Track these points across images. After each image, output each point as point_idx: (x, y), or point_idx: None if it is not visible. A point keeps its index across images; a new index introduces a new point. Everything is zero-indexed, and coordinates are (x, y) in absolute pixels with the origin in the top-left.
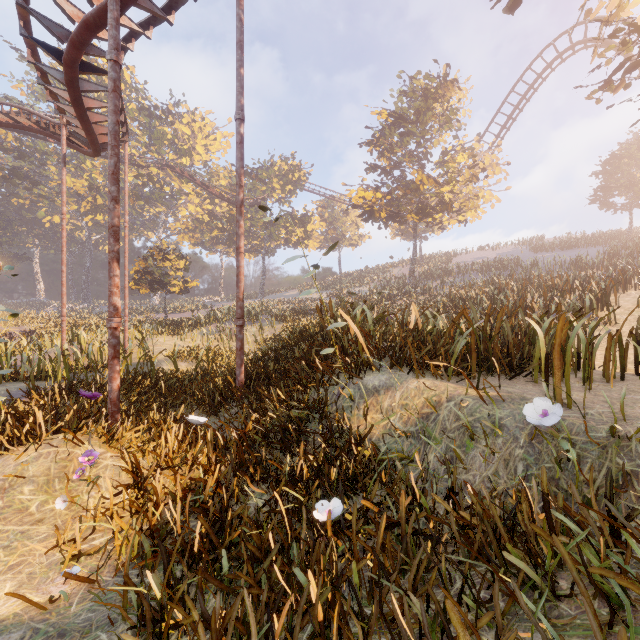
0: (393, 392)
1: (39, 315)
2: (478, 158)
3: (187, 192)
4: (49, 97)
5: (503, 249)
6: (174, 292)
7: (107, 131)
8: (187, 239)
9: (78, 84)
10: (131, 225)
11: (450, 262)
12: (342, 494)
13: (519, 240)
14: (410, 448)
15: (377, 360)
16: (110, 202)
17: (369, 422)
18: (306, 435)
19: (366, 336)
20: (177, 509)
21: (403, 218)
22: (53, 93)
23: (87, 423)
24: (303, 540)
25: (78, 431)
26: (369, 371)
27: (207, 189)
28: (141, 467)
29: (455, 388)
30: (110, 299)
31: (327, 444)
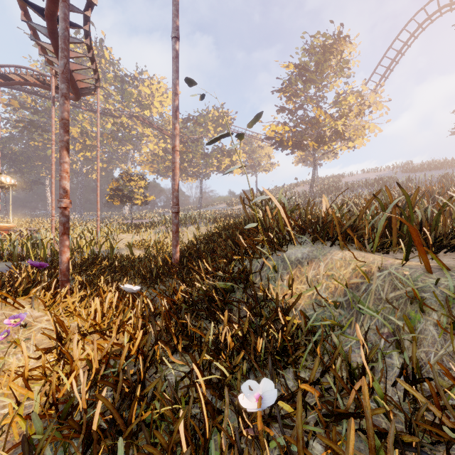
0: (317, 263)
1: (45, 220)
2: (364, 98)
3: (147, 134)
4: (40, 51)
5: (381, 172)
6: (137, 204)
7: (83, 78)
8: (148, 168)
9: (58, 36)
10: (109, 159)
11: (340, 182)
12: (273, 371)
13: (393, 165)
14: (339, 319)
15: (297, 236)
16: (60, 98)
17: (293, 292)
18: (231, 303)
19: (286, 214)
20: (83, 381)
21: (305, 146)
22: (43, 49)
23: (31, 289)
24: (225, 432)
25: (25, 296)
26: (290, 245)
27: (161, 131)
28: (70, 331)
29: (384, 258)
30: (60, 182)
31: (252, 313)
